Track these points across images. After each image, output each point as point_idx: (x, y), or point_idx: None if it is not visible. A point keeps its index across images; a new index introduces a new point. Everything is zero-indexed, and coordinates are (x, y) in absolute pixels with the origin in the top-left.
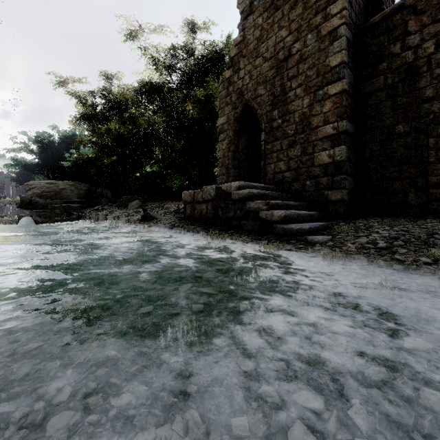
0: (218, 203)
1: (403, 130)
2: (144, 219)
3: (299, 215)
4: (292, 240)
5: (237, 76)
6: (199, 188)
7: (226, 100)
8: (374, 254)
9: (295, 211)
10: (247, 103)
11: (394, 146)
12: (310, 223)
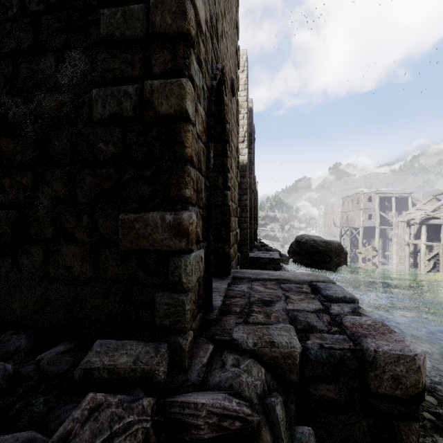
0: None
1: None
2: None
3: None
4: None
5: None
6: None
7: None
8: None
9: None
10: (219, 77)
11: None
12: None
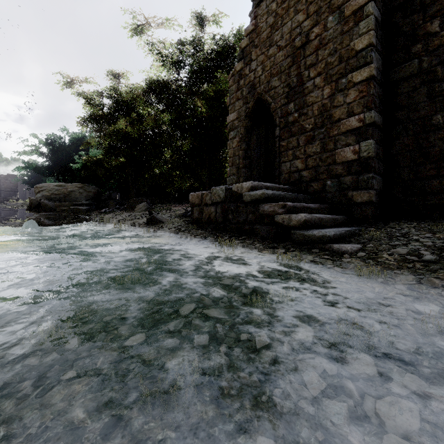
0: (228, 206)
1: (442, 120)
2: (150, 223)
3: (321, 219)
4: (314, 249)
5: (249, 68)
6: (208, 189)
7: (237, 94)
8: (421, 268)
9: (316, 215)
10: (259, 97)
11: (431, 140)
12: (333, 228)
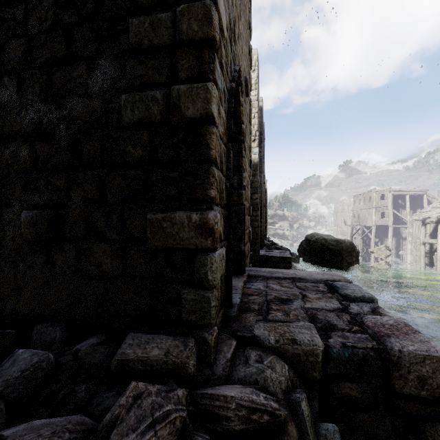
0: None
1: None
2: None
3: None
4: None
5: None
6: None
7: None
8: None
9: None
10: (236, 79)
11: None
12: None
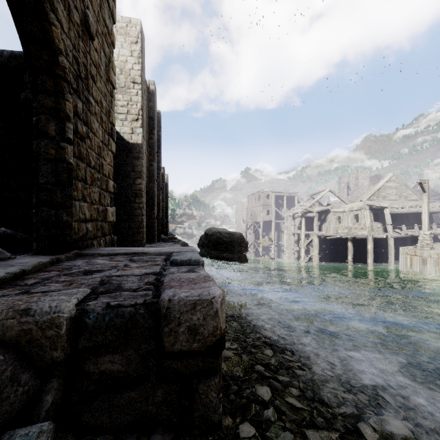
0: None
1: None
2: None
3: None
4: None
5: None
6: None
7: None
8: None
9: None
10: None
11: None
12: None
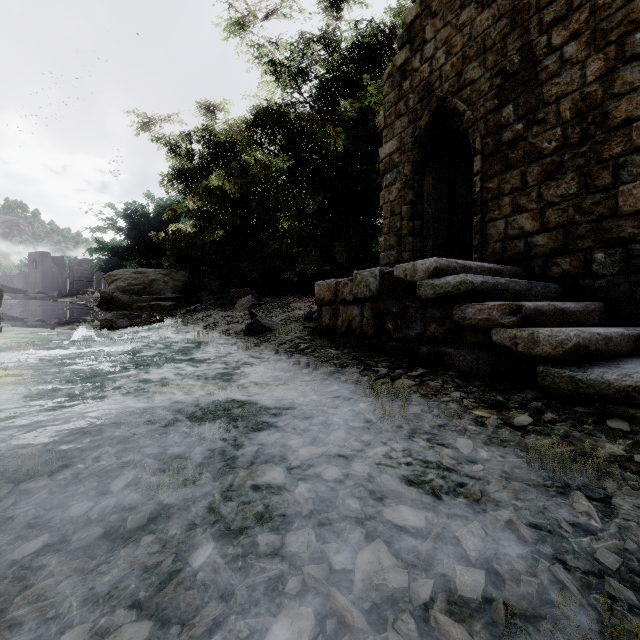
0: (386, 306)
1: None
2: (251, 331)
3: (608, 340)
4: (612, 418)
5: (419, 57)
6: (347, 273)
7: (397, 107)
8: None
9: (598, 330)
10: (440, 105)
11: None
12: (637, 359)
